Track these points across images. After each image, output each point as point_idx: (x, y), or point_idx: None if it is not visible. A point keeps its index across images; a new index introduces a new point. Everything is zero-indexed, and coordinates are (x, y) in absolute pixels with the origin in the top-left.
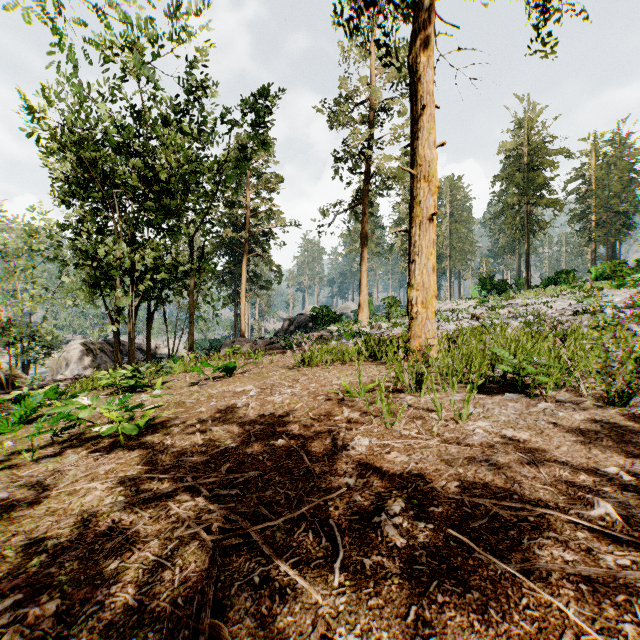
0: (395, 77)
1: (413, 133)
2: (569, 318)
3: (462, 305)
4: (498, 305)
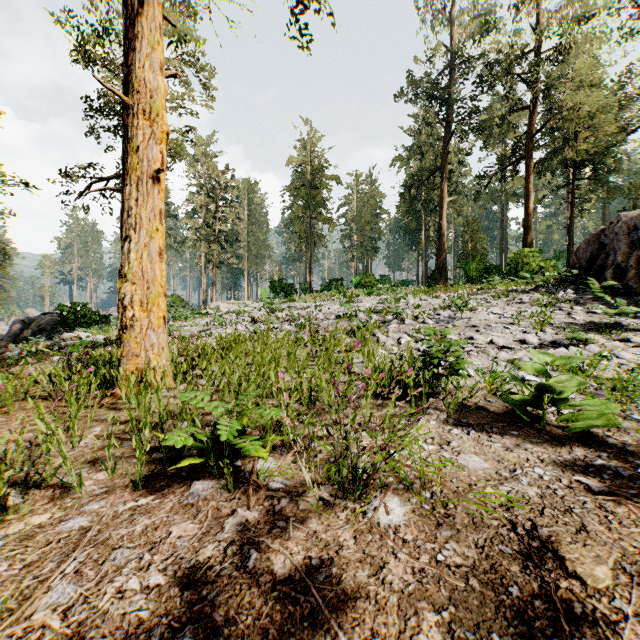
0: (172, 33)
1: (129, 40)
2: (333, 322)
3: (250, 306)
4: (278, 308)
